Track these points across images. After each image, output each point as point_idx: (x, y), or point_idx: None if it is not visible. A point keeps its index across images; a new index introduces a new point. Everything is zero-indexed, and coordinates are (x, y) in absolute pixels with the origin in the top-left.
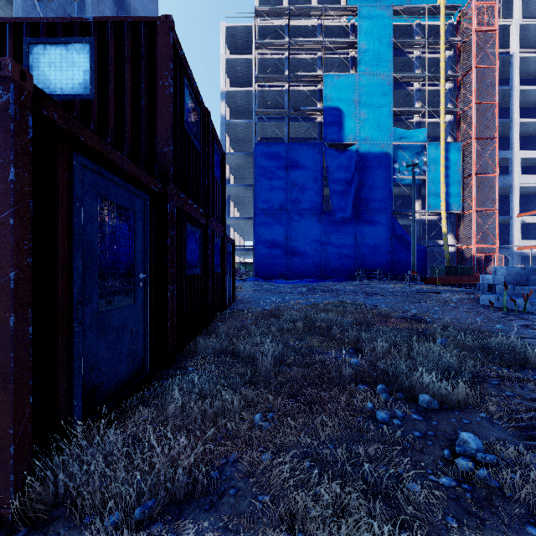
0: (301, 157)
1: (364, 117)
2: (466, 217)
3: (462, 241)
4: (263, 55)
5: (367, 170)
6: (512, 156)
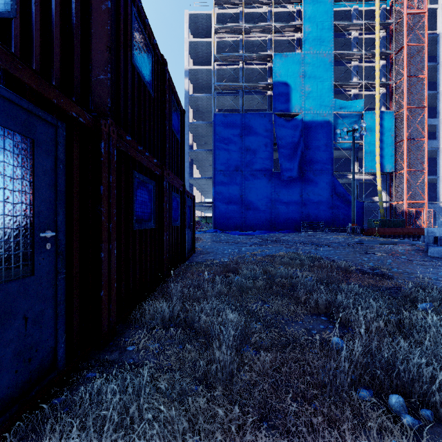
0: (253, 125)
1: (309, 90)
2: (398, 176)
3: (395, 198)
4: (221, 38)
5: (311, 136)
6: (438, 123)
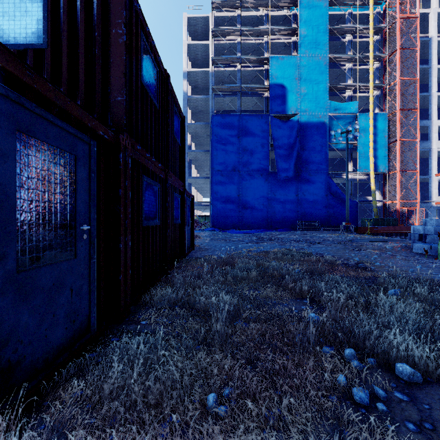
0: (250, 126)
1: (304, 92)
2: (391, 176)
3: (388, 197)
4: (219, 41)
5: (306, 137)
6: (430, 124)
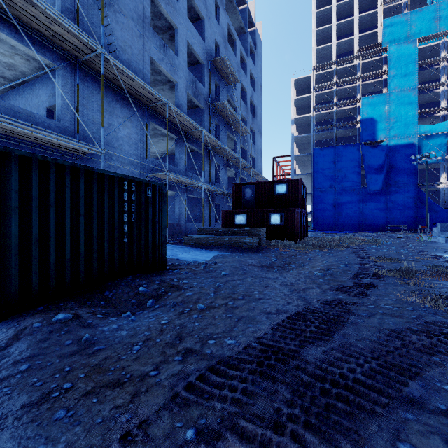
0: (344, 153)
1: (393, 121)
2: None
3: None
4: (318, 92)
5: (395, 157)
6: None
